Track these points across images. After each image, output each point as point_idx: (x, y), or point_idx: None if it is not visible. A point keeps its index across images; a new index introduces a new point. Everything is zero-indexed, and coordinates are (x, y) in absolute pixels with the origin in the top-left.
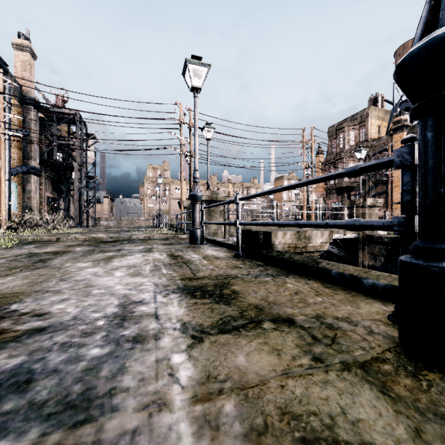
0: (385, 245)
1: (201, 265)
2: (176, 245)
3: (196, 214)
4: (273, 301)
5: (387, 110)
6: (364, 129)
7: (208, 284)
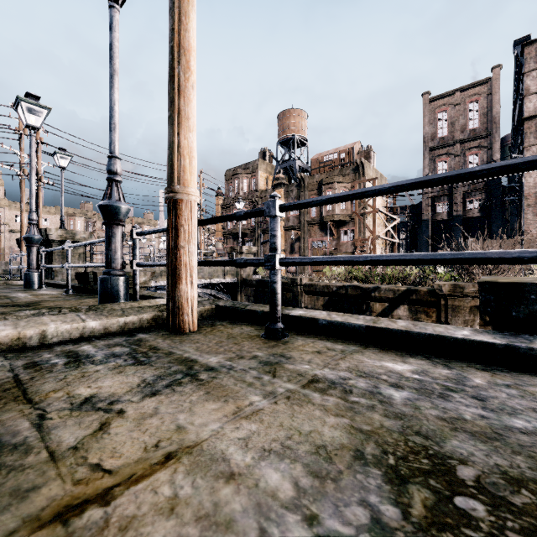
0: (254, 287)
1: (24, 298)
2: (4, 289)
3: (33, 257)
4: (61, 305)
5: (274, 166)
6: (255, 179)
7: (22, 304)
